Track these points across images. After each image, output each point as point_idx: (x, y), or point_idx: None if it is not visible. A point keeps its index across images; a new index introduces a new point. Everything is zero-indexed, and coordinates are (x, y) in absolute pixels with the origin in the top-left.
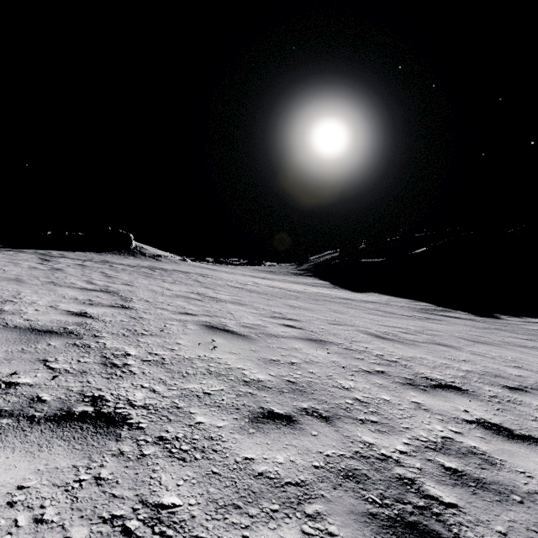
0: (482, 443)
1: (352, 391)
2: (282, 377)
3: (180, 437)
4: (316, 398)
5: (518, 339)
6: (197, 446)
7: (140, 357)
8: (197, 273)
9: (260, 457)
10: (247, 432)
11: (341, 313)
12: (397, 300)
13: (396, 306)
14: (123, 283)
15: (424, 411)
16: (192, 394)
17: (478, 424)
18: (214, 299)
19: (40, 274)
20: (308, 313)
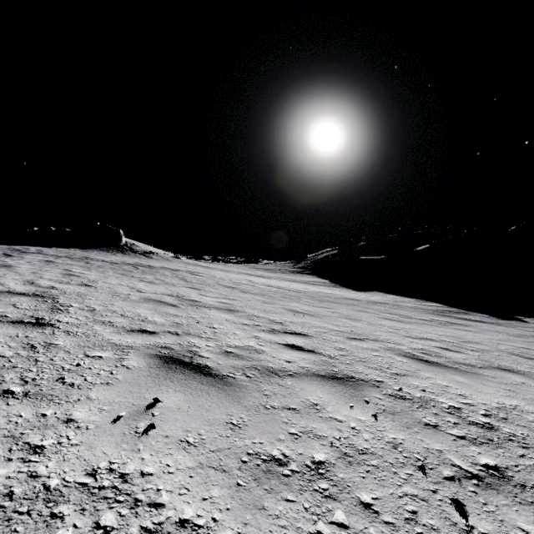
0: None
1: None
2: None
3: None
4: None
5: None
6: None
7: None
8: (188, 271)
9: None
10: None
11: (354, 319)
12: (403, 300)
13: (407, 307)
14: (81, 283)
15: None
16: None
17: None
18: (195, 304)
19: None
20: (315, 321)
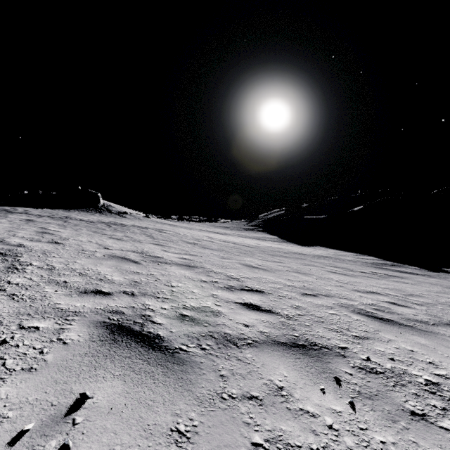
0: None
1: None
2: None
3: None
4: None
5: None
6: None
7: None
8: (156, 229)
9: None
10: None
11: (304, 273)
12: (343, 254)
13: (348, 261)
14: (51, 241)
15: None
16: None
17: None
18: (157, 260)
19: None
20: (269, 276)
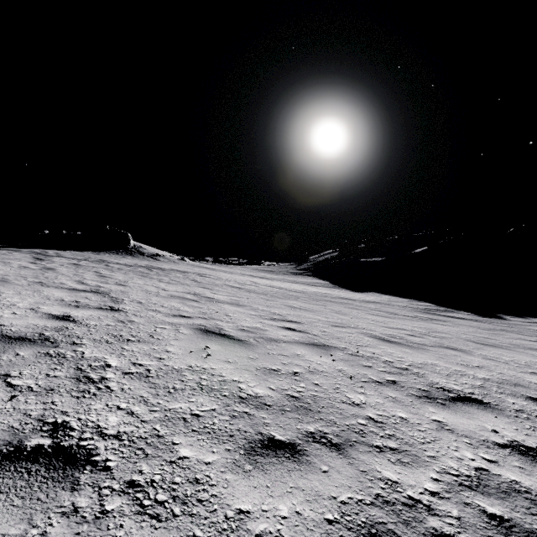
0: (524, 475)
1: (364, 407)
2: (284, 392)
3: (156, 481)
4: (324, 419)
5: (526, 341)
6: (178, 495)
7: (122, 369)
8: (196, 273)
9: (257, 509)
10: (242, 470)
11: (343, 314)
12: (398, 300)
13: (398, 306)
14: (117, 283)
15: (449, 432)
16: (178, 417)
17: (512, 448)
18: (211, 300)
19: (29, 274)
20: (309, 314)
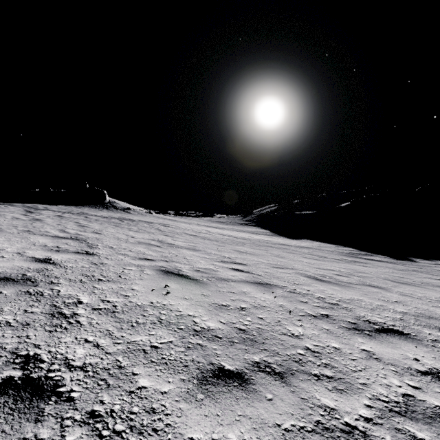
0: None
1: (302, 339)
2: (233, 325)
3: (116, 411)
4: (267, 349)
5: (434, 279)
6: (135, 424)
7: (92, 305)
8: (160, 223)
9: (208, 438)
10: (195, 399)
11: (282, 257)
12: (326, 246)
13: (326, 251)
14: (93, 232)
15: (376, 361)
16: (139, 349)
17: (433, 375)
18: (172, 246)
19: (20, 224)
20: (253, 257)
